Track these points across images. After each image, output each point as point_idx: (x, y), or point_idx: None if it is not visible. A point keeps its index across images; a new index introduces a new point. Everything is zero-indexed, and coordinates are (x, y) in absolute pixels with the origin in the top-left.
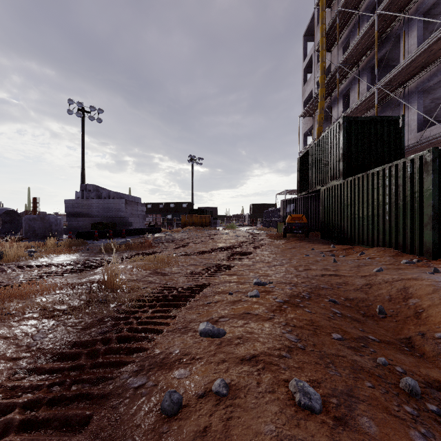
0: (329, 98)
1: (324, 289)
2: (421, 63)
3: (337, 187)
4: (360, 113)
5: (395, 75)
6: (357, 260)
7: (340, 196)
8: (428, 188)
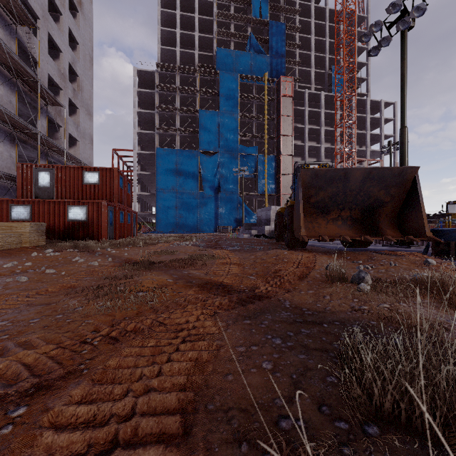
0: None
1: None
2: None
3: None
4: None
5: None
6: None
7: None
8: None
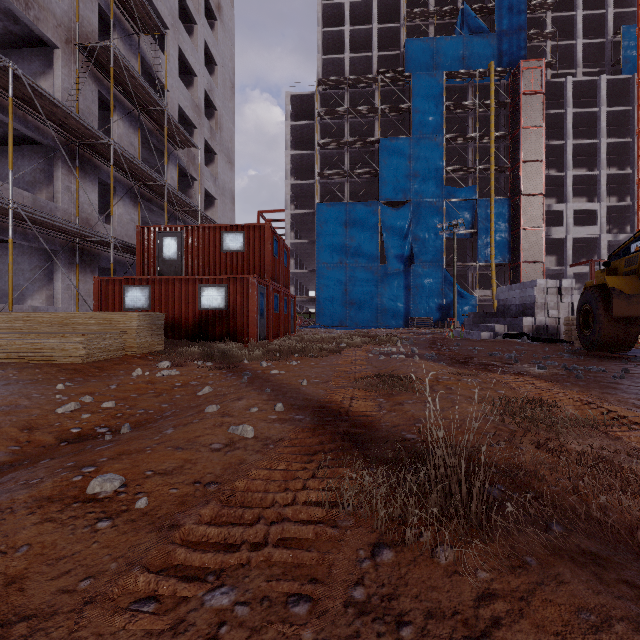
0: None
1: None
2: None
3: None
4: None
5: None
6: None
7: None
8: None
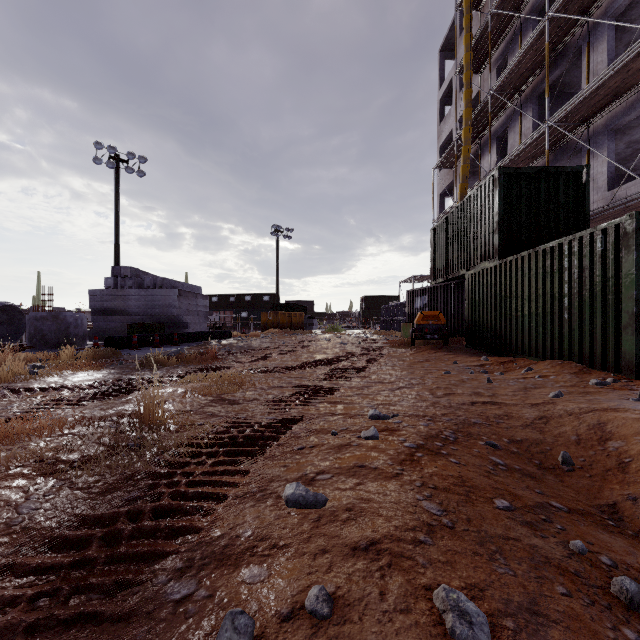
0: (477, 141)
1: (476, 425)
2: (613, 88)
3: (491, 271)
4: (523, 163)
5: (575, 107)
6: (522, 380)
7: (494, 285)
8: (628, 272)
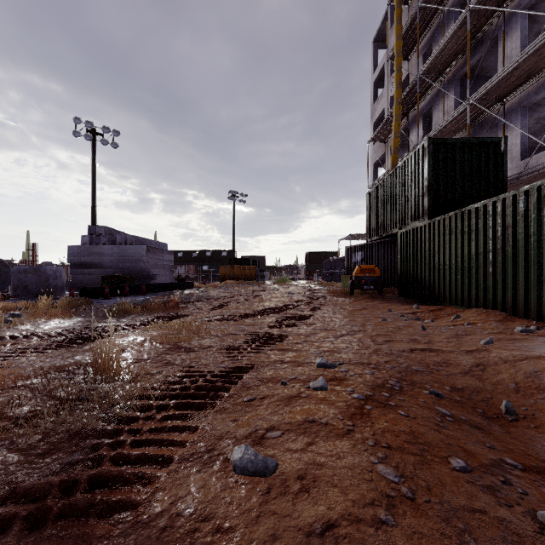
0: (406, 118)
1: (418, 372)
2: (526, 70)
3: (421, 230)
4: (446, 136)
5: (493, 87)
6: (453, 327)
7: (424, 242)
8: None
